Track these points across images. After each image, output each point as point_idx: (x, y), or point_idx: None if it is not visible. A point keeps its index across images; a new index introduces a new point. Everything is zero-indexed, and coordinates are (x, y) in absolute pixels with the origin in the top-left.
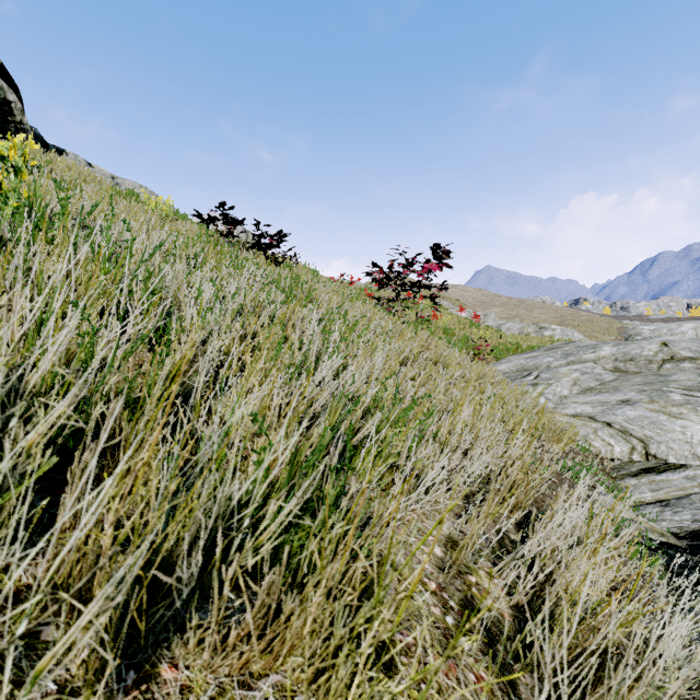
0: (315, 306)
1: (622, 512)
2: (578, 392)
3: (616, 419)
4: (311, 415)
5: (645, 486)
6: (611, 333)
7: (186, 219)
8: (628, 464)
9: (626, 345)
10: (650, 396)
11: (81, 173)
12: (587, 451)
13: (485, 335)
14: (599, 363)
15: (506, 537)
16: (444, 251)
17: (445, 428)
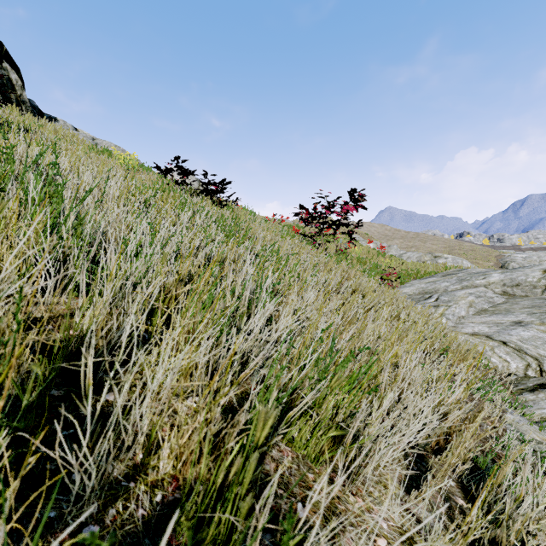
0: (251, 244)
1: (532, 433)
2: (473, 313)
3: (511, 338)
4: (242, 364)
5: (543, 401)
6: (491, 259)
7: (149, 171)
8: (524, 379)
9: (512, 272)
10: (540, 318)
11: (66, 135)
12: (487, 366)
13: (390, 262)
14: (490, 288)
15: (455, 505)
16: (360, 194)
17: (384, 379)
